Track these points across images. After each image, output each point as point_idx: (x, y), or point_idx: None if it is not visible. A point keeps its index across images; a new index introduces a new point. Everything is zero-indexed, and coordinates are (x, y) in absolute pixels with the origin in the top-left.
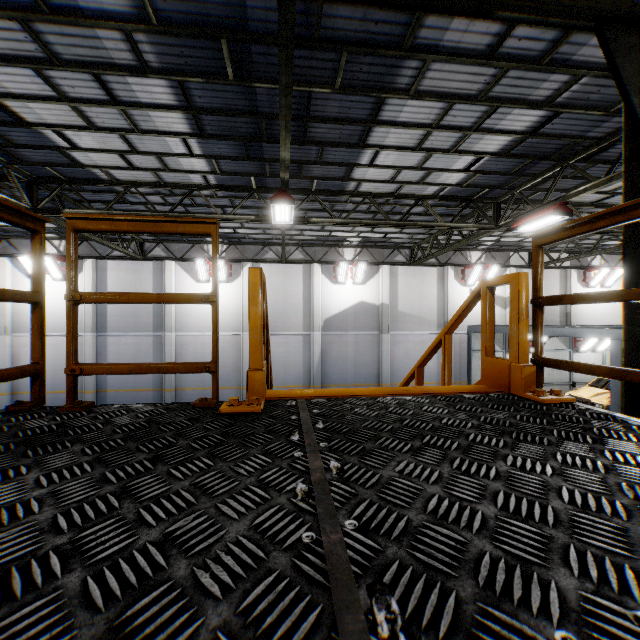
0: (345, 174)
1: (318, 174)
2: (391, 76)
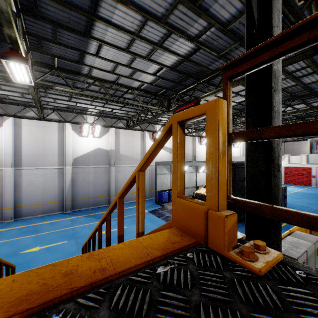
0: (79, 59)
1: (57, 53)
2: None
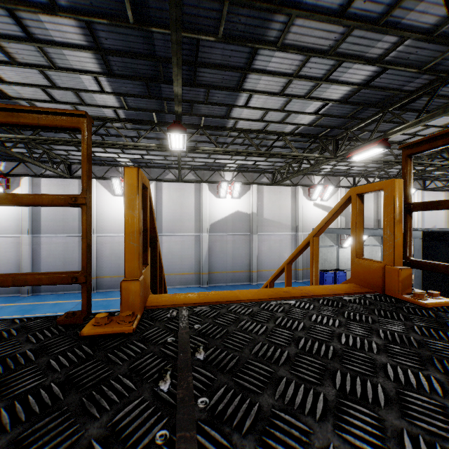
0: (226, 113)
1: (205, 112)
2: (263, 29)
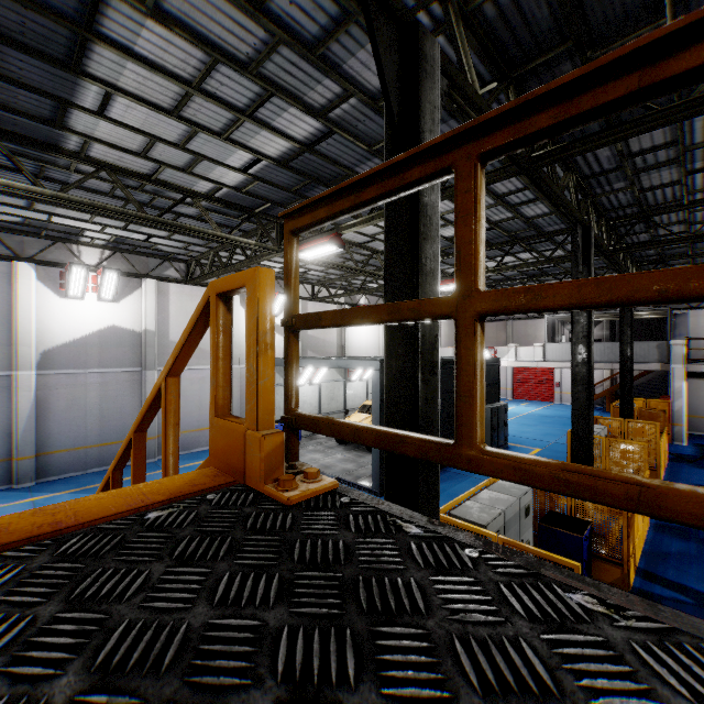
0: (55, 115)
1: None
2: None
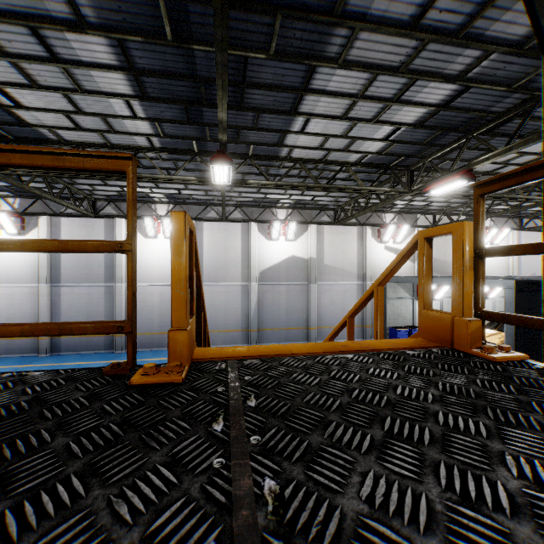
0: (279, 140)
1: (254, 140)
2: (322, 44)
